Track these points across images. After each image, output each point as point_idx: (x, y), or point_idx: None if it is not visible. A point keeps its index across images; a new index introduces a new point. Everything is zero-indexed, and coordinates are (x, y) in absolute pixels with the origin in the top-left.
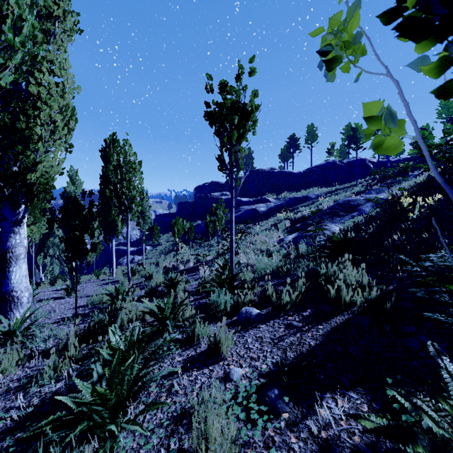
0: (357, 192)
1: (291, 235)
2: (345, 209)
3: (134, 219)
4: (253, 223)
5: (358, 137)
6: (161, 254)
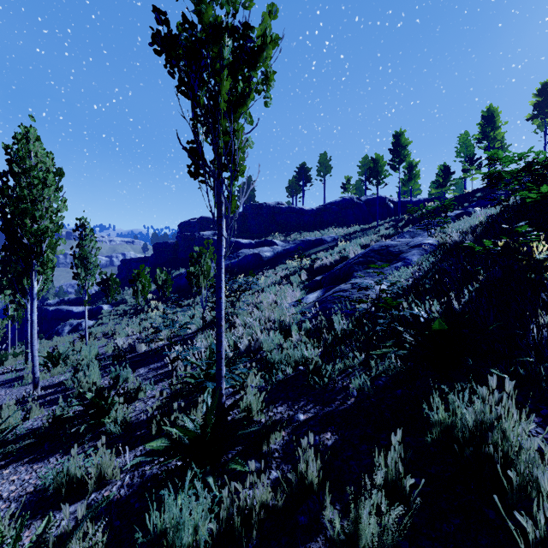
0: (386, 235)
1: (313, 294)
2: (384, 257)
3: (45, 271)
4: (255, 272)
5: (379, 170)
6: (123, 317)
